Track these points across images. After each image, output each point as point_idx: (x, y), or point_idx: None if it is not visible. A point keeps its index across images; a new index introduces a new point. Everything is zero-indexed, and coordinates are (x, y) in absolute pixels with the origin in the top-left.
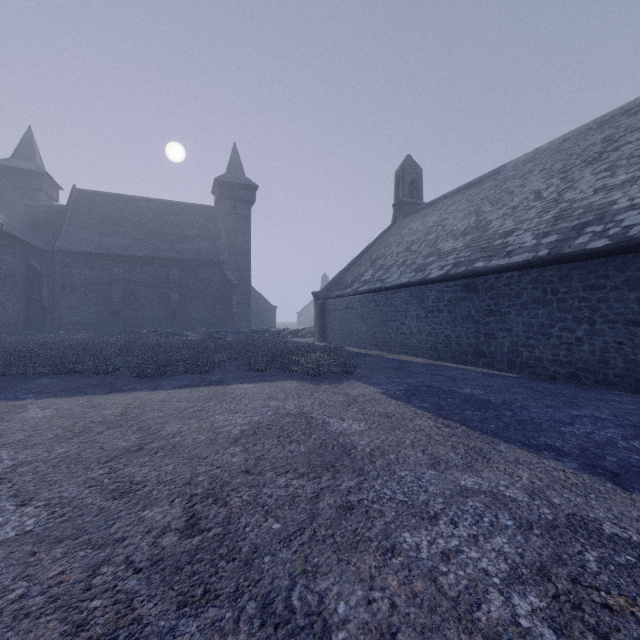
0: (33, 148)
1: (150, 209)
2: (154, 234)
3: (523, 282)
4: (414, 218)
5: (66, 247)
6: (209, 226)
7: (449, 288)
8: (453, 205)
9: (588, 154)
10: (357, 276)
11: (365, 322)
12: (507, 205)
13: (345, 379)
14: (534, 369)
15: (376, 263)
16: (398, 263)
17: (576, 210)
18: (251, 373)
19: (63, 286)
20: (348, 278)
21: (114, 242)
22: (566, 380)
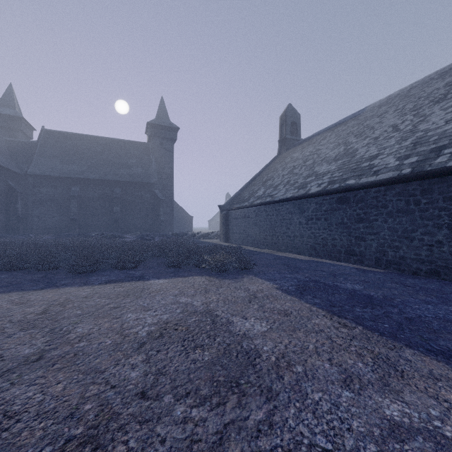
0: (13, 99)
1: (99, 144)
2: (102, 163)
3: (389, 195)
4: (294, 150)
5: (36, 172)
6: (143, 157)
7: (325, 201)
8: (325, 139)
9: (434, 96)
10: (252, 193)
11: (258, 227)
12: (369, 137)
13: (245, 274)
14: (398, 266)
15: (266, 183)
16: (284, 183)
17: (431, 137)
18: (168, 269)
19: (34, 201)
20: (245, 194)
21: (72, 168)
22: (427, 275)
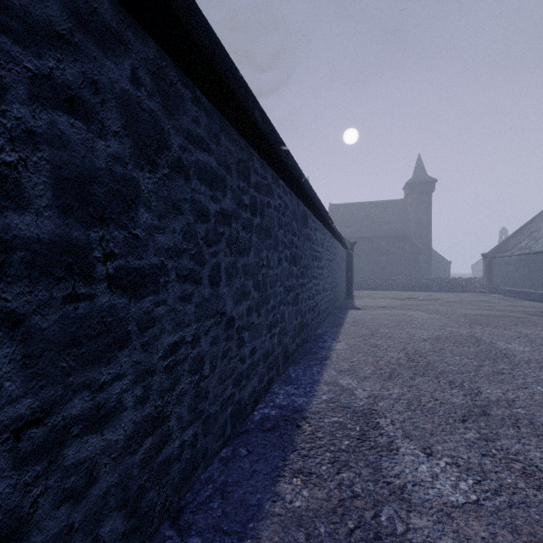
0: None
1: (366, 208)
2: (370, 223)
3: None
4: None
5: None
6: (402, 213)
7: None
8: None
9: None
10: (516, 243)
11: (518, 273)
12: None
13: (489, 294)
14: None
15: (532, 235)
16: None
17: None
18: (447, 291)
19: None
20: (510, 244)
21: (350, 230)
22: None
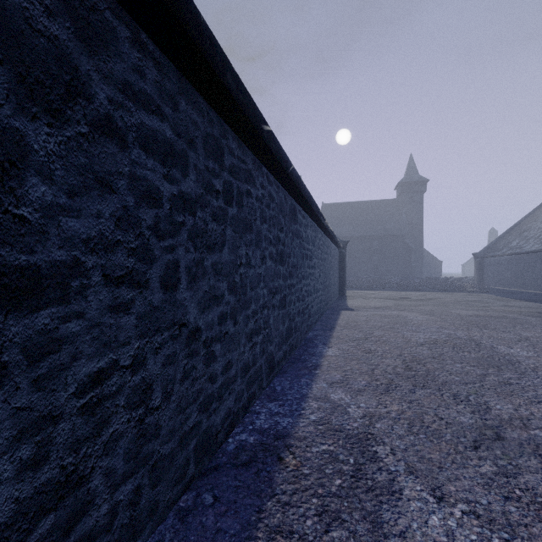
0: None
1: (359, 208)
2: (362, 222)
3: None
4: None
5: None
6: (394, 212)
7: None
8: None
9: None
10: (507, 243)
11: (509, 272)
12: None
13: (482, 293)
14: None
15: (522, 234)
16: (535, 236)
17: None
18: (439, 291)
19: None
20: (501, 244)
21: (343, 230)
22: None
